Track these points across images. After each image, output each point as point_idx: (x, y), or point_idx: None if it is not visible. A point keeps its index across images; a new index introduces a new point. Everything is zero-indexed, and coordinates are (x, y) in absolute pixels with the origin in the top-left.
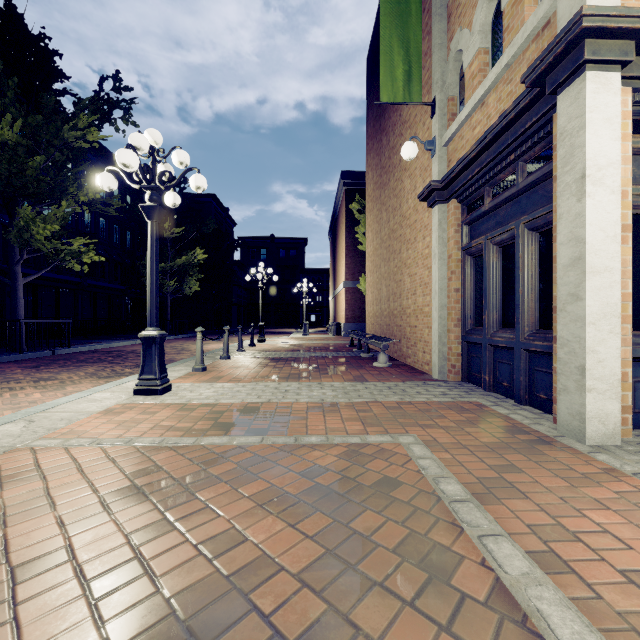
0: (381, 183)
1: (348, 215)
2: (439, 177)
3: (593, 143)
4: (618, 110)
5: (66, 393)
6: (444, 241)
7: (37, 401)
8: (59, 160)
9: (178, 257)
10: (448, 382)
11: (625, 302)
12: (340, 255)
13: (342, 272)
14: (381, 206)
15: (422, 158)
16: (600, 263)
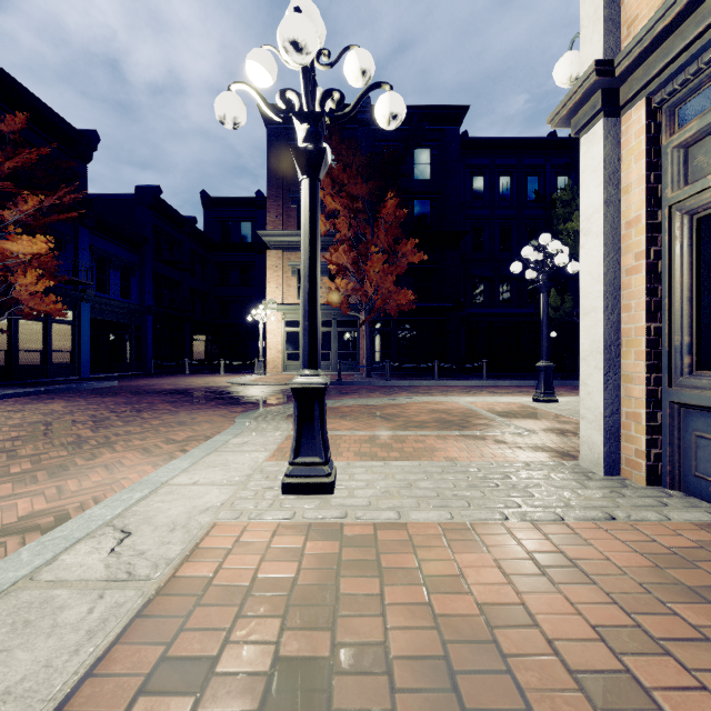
0: None
1: None
2: None
3: (584, 199)
4: (600, 156)
5: None
6: None
7: None
8: None
9: None
10: None
11: (639, 337)
12: None
13: None
14: None
15: None
16: (589, 304)
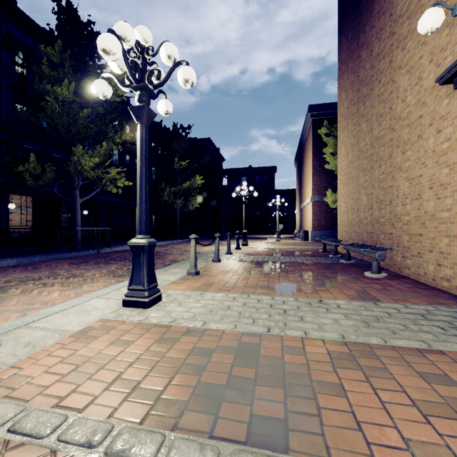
0: (359, 97)
1: (314, 141)
2: None
3: None
4: None
5: (78, 293)
6: None
7: (49, 302)
8: (103, 114)
9: (184, 183)
10: None
11: None
12: (306, 175)
13: (309, 189)
14: (359, 119)
15: (435, 39)
16: None
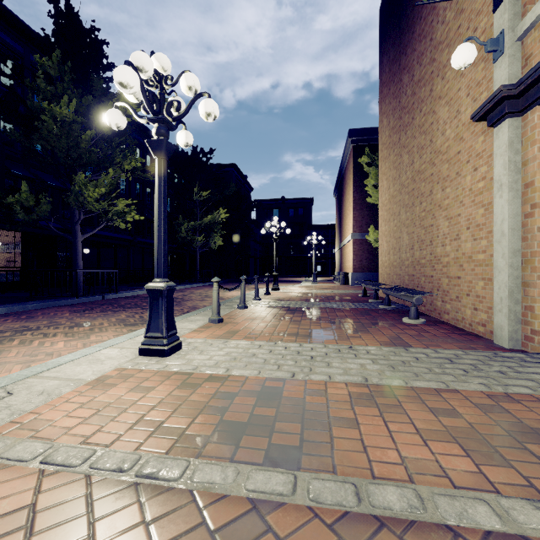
0: (401, 125)
1: (355, 170)
2: (509, 82)
3: None
4: None
5: (86, 343)
6: (517, 166)
7: (54, 353)
8: (109, 136)
9: (205, 217)
10: (531, 354)
11: None
12: (347, 209)
13: (349, 225)
14: (401, 150)
15: (471, 72)
16: None
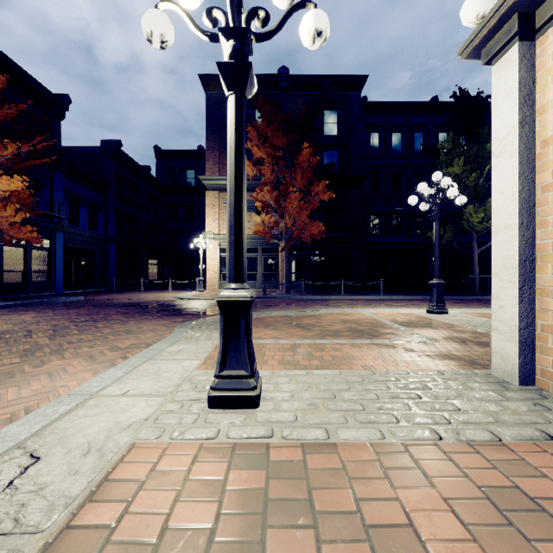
0: None
1: None
2: None
3: (496, 123)
4: (515, 79)
5: None
6: None
7: None
8: None
9: None
10: None
11: None
12: None
13: None
14: None
15: None
16: (501, 222)
